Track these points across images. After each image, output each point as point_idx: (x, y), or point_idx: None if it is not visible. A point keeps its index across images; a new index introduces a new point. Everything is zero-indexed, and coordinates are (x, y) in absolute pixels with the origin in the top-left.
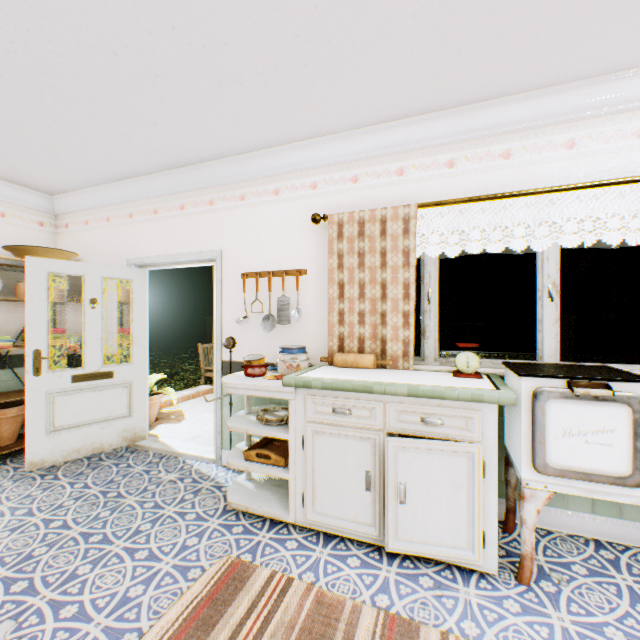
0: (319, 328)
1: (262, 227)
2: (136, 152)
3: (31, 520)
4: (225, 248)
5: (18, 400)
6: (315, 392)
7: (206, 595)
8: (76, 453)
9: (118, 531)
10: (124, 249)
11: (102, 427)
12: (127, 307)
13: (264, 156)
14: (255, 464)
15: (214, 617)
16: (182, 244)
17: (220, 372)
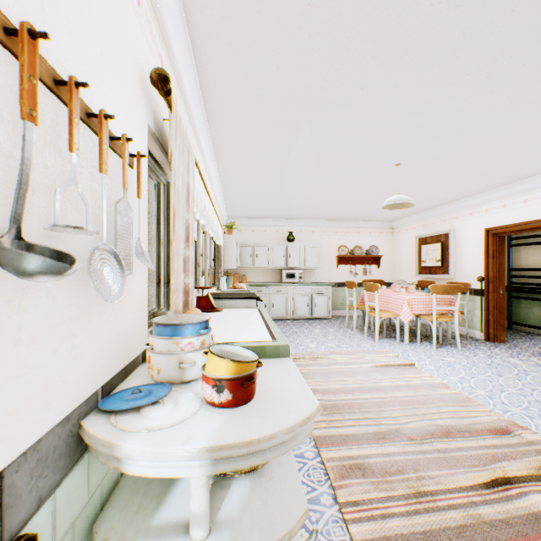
0: (143, 281)
1: None
2: None
3: None
4: None
5: None
6: None
7: None
8: None
9: None
10: None
11: None
12: None
13: None
14: None
15: (422, 537)
16: None
17: None
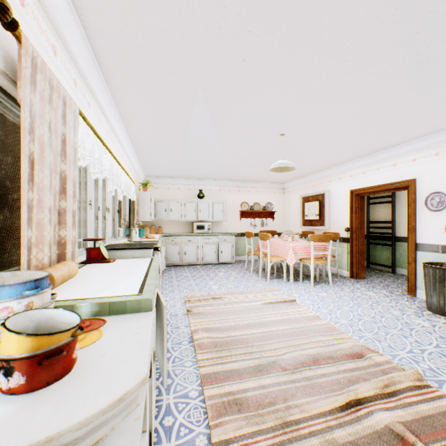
0: None
1: None
2: None
3: None
4: None
5: None
6: None
7: None
8: None
9: None
10: None
11: None
12: None
13: None
14: None
15: None
16: None
17: None
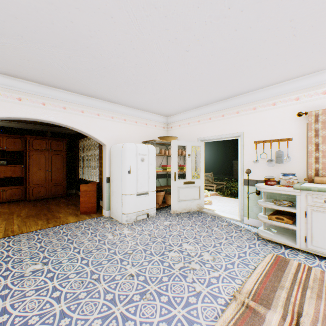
0: (300, 165)
1: (265, 120)
2: (210, 98)
3: (186, 228)
4: (244, 131)
5: (160, 190)
6: (312, 192)
7: (273, 262)
8: (184, 210)
9: (219, 236)
10: (195, 134)
11: (191, 202)
12: (197, 157)
13: (268, 89)
14: (274, 221)
15: (281, 269)
16: (222, 131)
17: (242, 183)
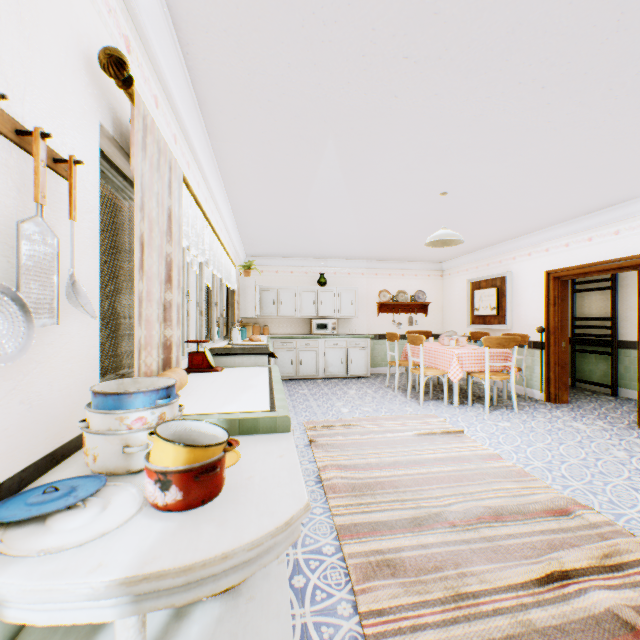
0: (89, 333)
1: None
2: None
3: None
4: None
5: None
6: None
7: None
8: None
9: None
10: None
11: None
12: None
13: None
14: None
15: None
16: None
17: None
